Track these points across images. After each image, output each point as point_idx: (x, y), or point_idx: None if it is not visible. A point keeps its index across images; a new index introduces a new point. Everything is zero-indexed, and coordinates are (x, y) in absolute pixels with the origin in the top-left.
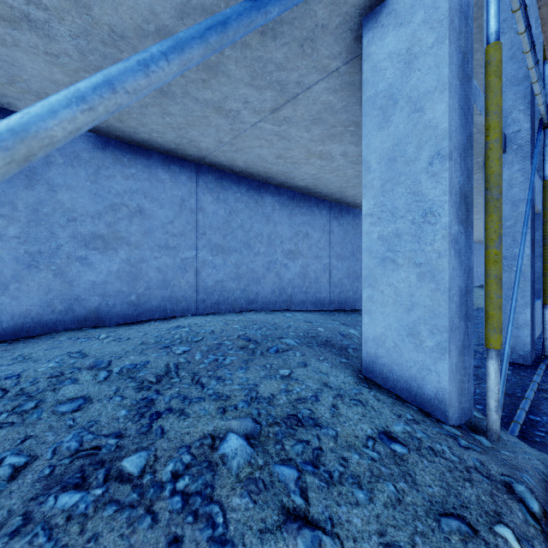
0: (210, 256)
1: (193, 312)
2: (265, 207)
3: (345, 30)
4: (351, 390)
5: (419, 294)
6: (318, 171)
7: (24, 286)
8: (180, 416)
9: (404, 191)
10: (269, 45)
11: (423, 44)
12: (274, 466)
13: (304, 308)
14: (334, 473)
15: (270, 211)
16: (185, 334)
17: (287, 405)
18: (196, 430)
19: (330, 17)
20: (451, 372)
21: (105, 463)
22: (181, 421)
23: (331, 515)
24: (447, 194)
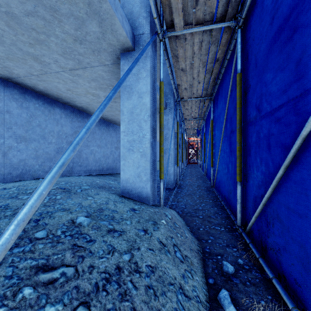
0: (15, 143)
1: (1, 181)
2: (55, 115)
3: (113, 54)
4: (119, 199)
5: (141, 162)
6: (91, 101)
7: None
8: (50, 218)
9: (136, 125)
10: (77, 45)
11: (142, 75)
12: (100, 222)
13: (80, 174)
14: (119, 220)
15: (59, 118)
16: (16, 191)
17: (96, 207)
18: (63, 220)
19: (108, 47)
20: (150, 187)
21: (24, 239)
22: (53, 219)
23: (121, 228)
24: (149, 128)
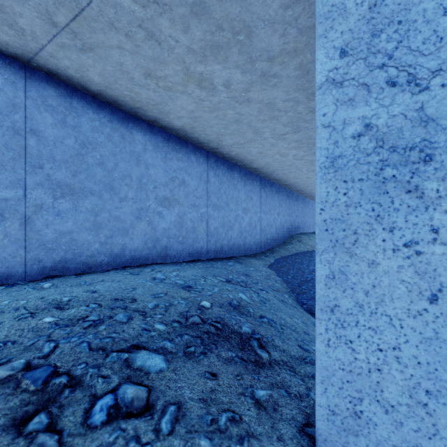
0: (50, 198)
1: (17, 277)
2: (134, 145)
3: None
4: None
5: None
6: (197, 107)
7: None
8: None
9: (446, 3)
10: None
11: None
12: None
13: (180, 259)
14: None
15: (140, 151)
16: None
17: None
18: None
19: None
20: None
21: None
22: None
23: None
24: None
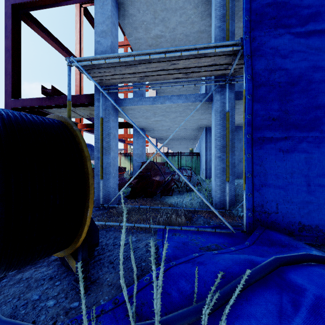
0: None
1: None
2: None
3: None
4: None
5: None
6: None
7: (239, 166)
8: None
9: None
10: None
11: None
12: None
13: None
14: None
15: None
16: None
17: None
18: None
19: None
20: None
21: None
22: None
23: None
24: None
